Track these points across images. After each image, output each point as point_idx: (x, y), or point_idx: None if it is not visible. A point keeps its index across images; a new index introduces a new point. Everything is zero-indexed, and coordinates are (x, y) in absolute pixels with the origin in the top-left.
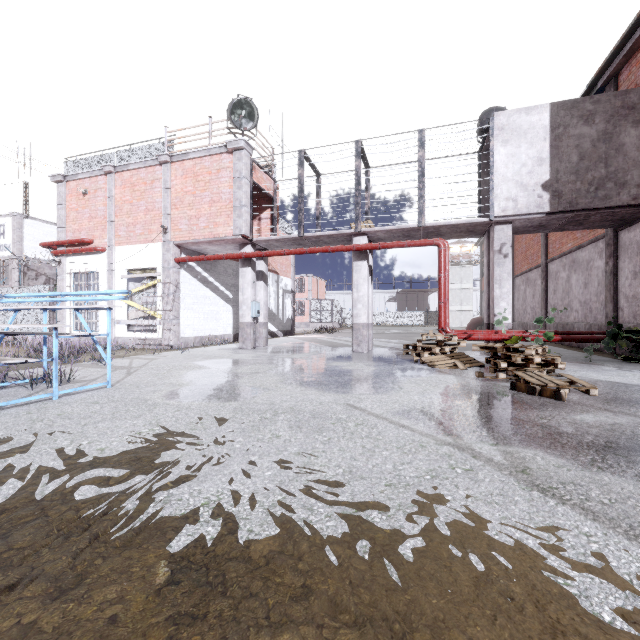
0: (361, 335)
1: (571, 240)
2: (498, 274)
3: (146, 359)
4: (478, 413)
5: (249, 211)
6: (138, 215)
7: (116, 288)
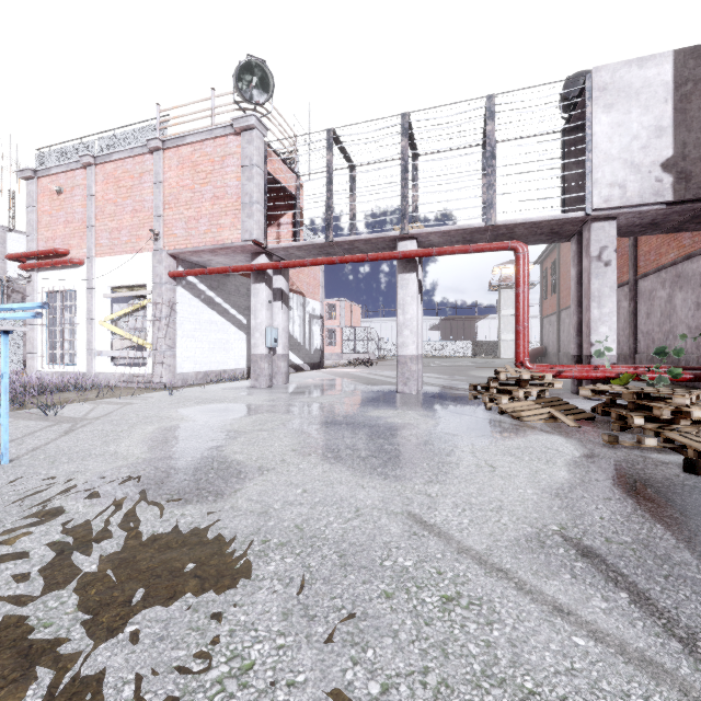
0: (408, 371)
1: (674, 249)
2: (596, 288)
3: (117, 404)
4: (693, 550)
5: (263, 210)
6: (124, 218)
7: (97, 310)
